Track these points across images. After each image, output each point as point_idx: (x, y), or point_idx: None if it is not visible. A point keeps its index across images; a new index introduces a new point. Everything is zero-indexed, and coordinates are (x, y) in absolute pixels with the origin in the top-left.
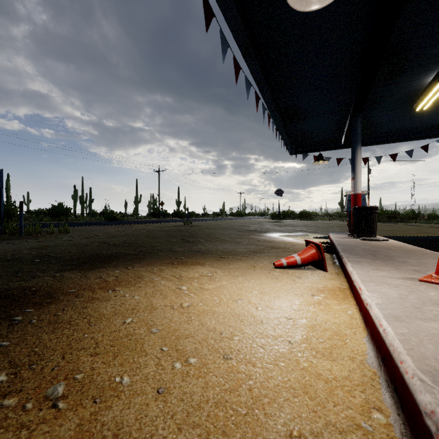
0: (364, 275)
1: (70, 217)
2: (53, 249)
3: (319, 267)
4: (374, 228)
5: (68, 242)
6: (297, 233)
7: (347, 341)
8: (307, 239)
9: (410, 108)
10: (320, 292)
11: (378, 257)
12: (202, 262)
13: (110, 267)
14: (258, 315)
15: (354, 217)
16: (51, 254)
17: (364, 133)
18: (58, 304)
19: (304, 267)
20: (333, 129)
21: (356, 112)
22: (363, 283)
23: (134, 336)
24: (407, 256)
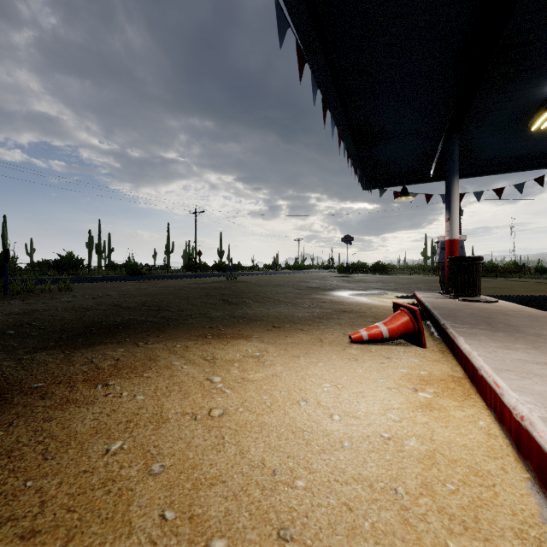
0: (492, 358)
1: (83, 270)
2: (40, 314)
3: (415, 341)
4: (477, 285)
5: (66, 304)
6: (372, 291)
7: (497, 490)
8: (387, 299)
9: (523, 126)
10: (425, 384)
11: (497, 327)
12: (246, 334)
13: (112, 343)
14: (334, 430)
15: (450, 271)
16: (35, 323)
17: (460, 161)
18: (6, 412)
19: (392, 341)
20: (420, 155)
21: (452, 131)
22: (498, 374)
23: (118, 483)
24: (537, 326)
